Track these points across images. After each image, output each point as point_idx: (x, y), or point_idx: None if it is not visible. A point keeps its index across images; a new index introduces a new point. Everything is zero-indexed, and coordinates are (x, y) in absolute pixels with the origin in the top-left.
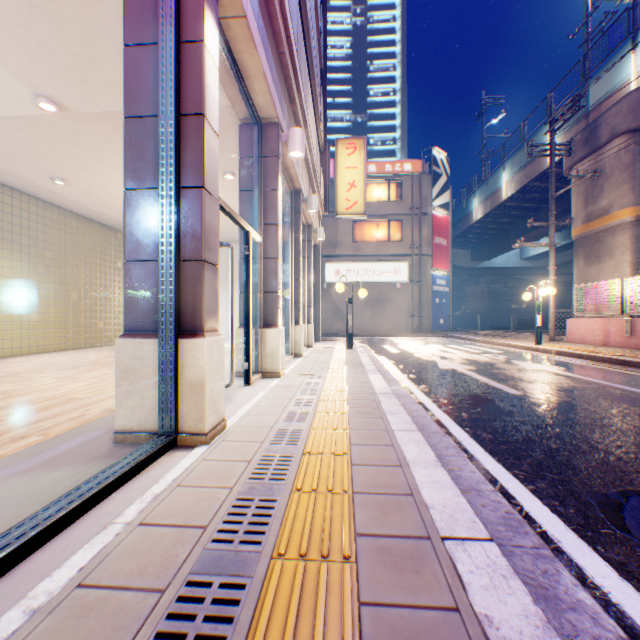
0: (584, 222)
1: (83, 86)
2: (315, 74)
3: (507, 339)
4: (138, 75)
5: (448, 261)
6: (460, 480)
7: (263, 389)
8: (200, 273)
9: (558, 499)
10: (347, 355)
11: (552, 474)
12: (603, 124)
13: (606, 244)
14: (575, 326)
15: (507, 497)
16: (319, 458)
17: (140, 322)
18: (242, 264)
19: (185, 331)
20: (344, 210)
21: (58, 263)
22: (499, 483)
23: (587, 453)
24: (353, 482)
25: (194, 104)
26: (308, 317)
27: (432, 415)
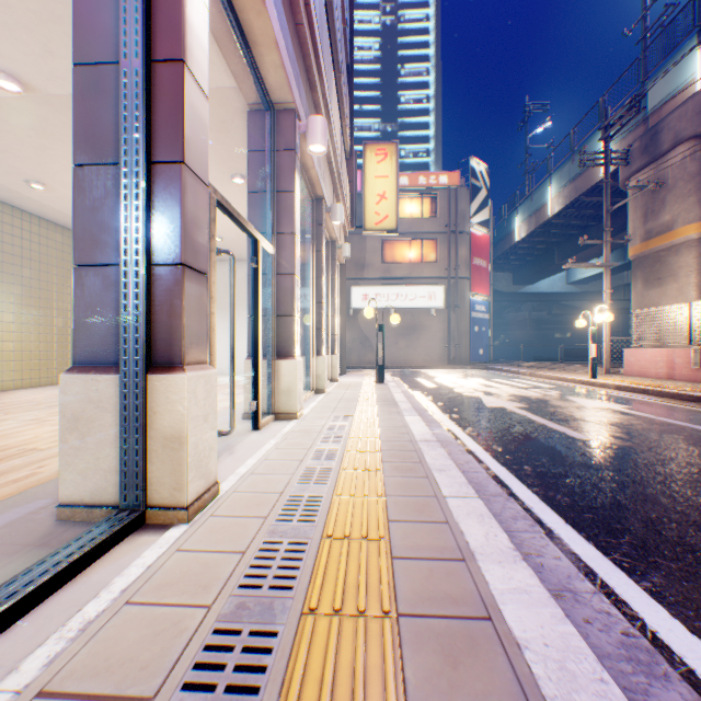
0: (643, 240)
1: (50, 57)
2: (340, 65)
3: (556, 372)
4: (92, 5)
5: (488, 285)
6: (544, 573)
7: (275, 435)
8: (178, 282)
9: (691, 606)
10: (377, 391)
11: (667, 561)
12: (665, 129)
13: (668, 264)
14: (634, 357)
15: (617, 603)
16: (345, 547)
17: (95, 351)
18: (251, 281)
19: (157, 363)
20: (373, 225)
21: (38, 283)
22: (599, 578)
23: None
24: (397, 593)
25: (170, 46)
26: (332, 347)
27: (487, 469)
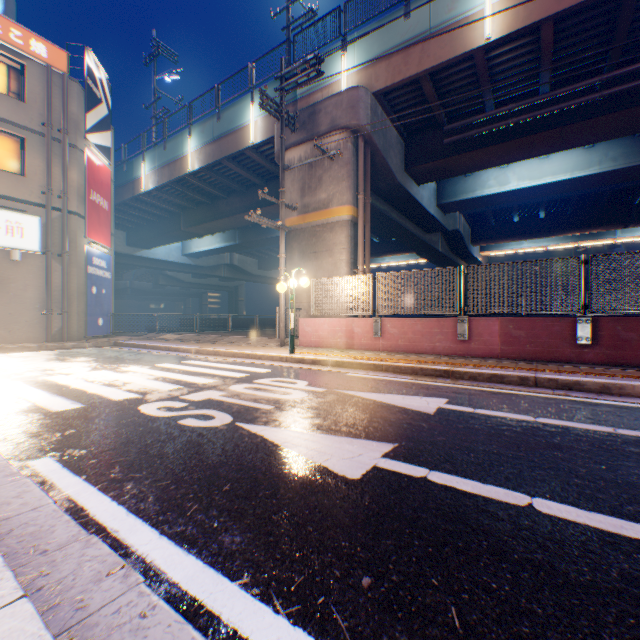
0: (302, 213)
1: None
2: None
3: (226, 345)
4: None
5: (112, 234)
6: None
7: None
8: None
9: None
10: None
11: None
12: (324, 112)
13: (326, 240)
14: (313, 327)
15: None
16: None
17: None
18: None
19: None
20: None
21: None
22: None
23: None
24: None
25: None
26: None
27: None
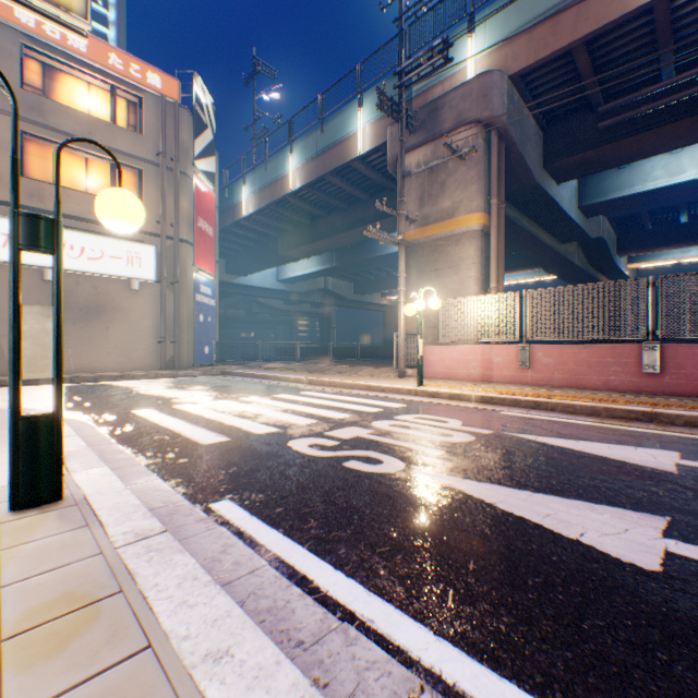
0: (420, 226)
1: None
2: None
3: (338, 376)
4: None
5: (216, 261)
6: None
7: None
8: None
9: None
10: None
11: None
12: (448, 107)
13: (449, 255)
14: (438, 356)
15: None
16: None
17: None
18: None
19: None
20: None
21: None
22: None
23: None
24: None
25: None
26: None
27: None
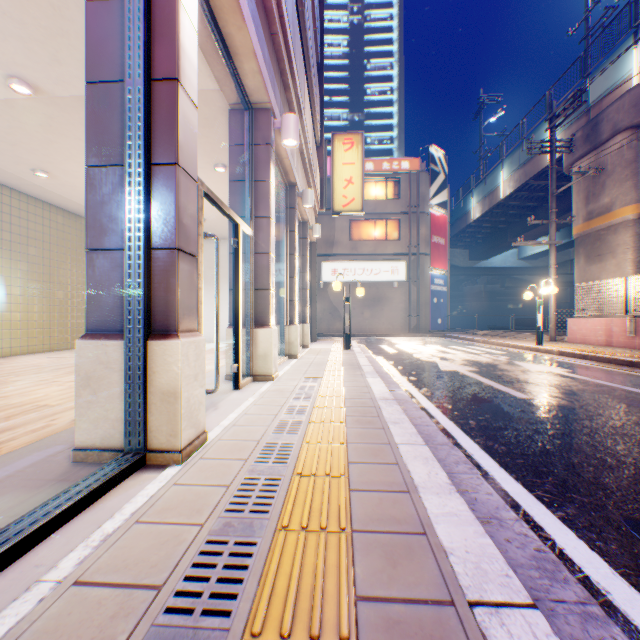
0: (585, 220)
1: (58, 65)
2: (311, 65)
3: (507, 339)
4: (101, 33)
5: (446, 260)
6: (476, 505)
7: (253, 394)
8: (174, 264)
9: (595, 530)
10: (344, 356)
11: (581, 496)
12: (605, 120)
13: (608, 242)
14: (577, 326)
15: (534, 528)
16: (311, 482)
17: (104, 321)
18: (232, 259)
19: (156, 331)
20: (341, 207)
21: (42, 260)
22: (522, 509)
23: (615, 469)
24: (352, 515)
25: (167, 67)
26: (304, 317)
27: (437, 423)
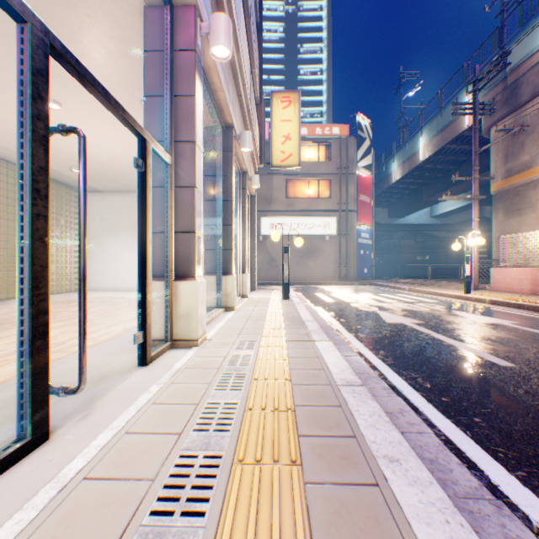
0: (504, 177)
1: None
2: (249, 10)
3: (431, 287)
4: None
5: (371, 217)
6: None
7: (162, 376)
8: None
9: None
10: (284, 307)
11: None
12: (525, 83)
13: (527, 197)
14: (500, 275)
15: None
16: None
17: None
18: None
19: None
20: (279, 162)
21: None
22: None
23: None
24: None
25: None
26: (243, 266)
27: (431, 424)
